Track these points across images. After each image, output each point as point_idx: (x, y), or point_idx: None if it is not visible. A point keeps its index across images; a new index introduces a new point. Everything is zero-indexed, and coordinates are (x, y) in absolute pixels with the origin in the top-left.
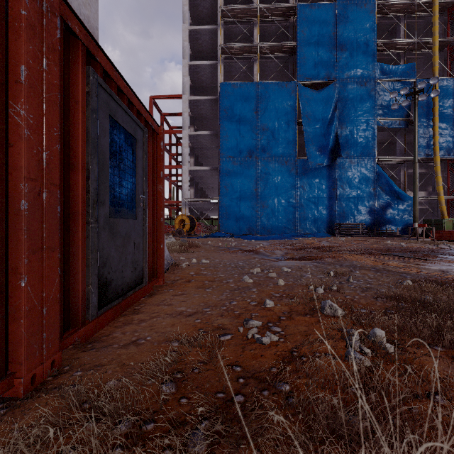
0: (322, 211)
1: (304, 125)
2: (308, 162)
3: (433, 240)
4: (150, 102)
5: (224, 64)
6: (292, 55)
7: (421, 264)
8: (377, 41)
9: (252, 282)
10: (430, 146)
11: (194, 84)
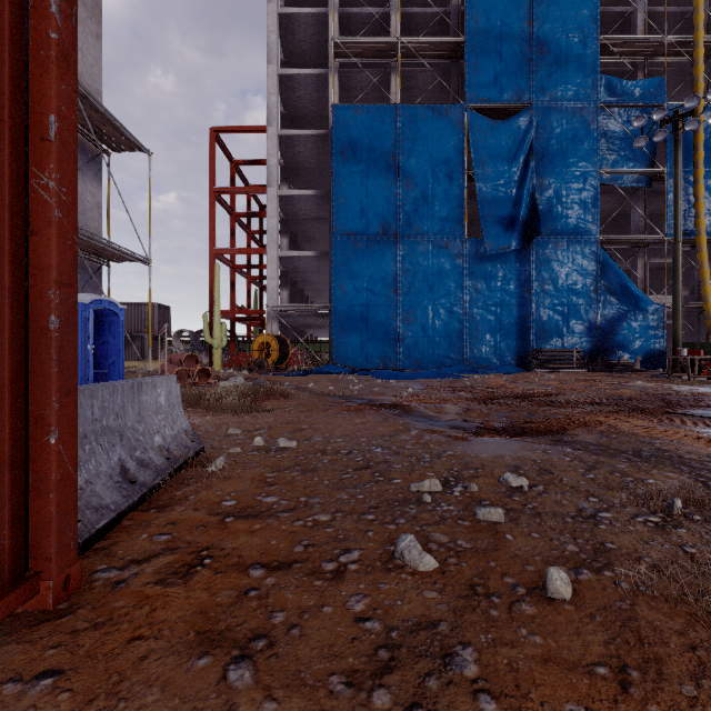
0: (508, 329)
1: (478, 179)
2: (486, 244)
3: None
4: (210, 138)
5: (340, 76)
6: (457, 61)
7: None
8: (601, 38)
9: (435, 573)
10: (690, 218)
11: (289, 110)
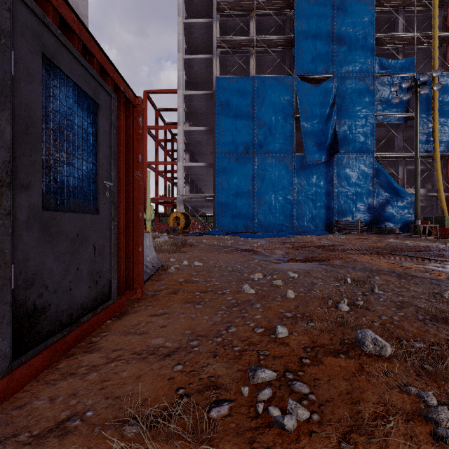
0: (320, 208)
1: (302, 120)
2: (306, 158)
3: (437, 238)
4: (144, 97)
5: (220, 59)
6: (289, 49)
7: (440, 266)
8: (376, 35)
9: (253, 293)
10: (430, 142)
11: (190, 79)
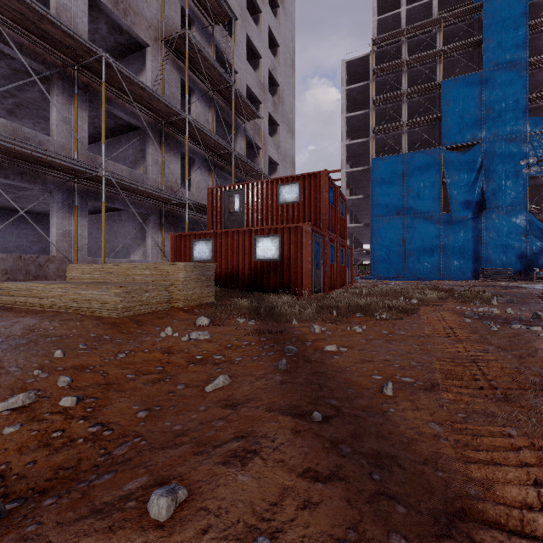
0: (467, 258)
1: (448, 184)
2: (452, 216)
3: None
4: None
5: (375, 139)
6: (439, 122)
7: None
8: (530, 96)
9: None
10: None
11: (349, 154)
